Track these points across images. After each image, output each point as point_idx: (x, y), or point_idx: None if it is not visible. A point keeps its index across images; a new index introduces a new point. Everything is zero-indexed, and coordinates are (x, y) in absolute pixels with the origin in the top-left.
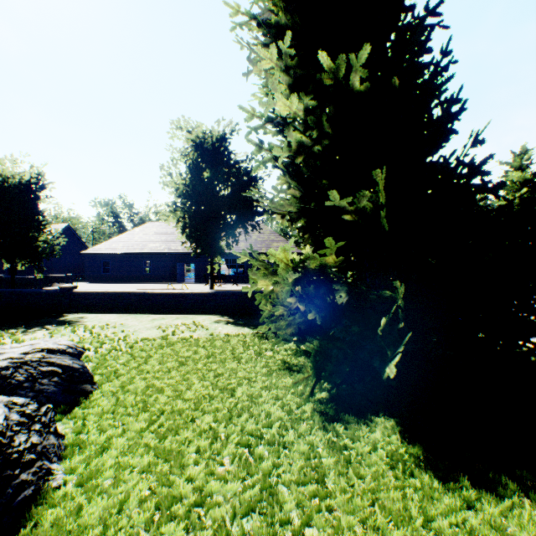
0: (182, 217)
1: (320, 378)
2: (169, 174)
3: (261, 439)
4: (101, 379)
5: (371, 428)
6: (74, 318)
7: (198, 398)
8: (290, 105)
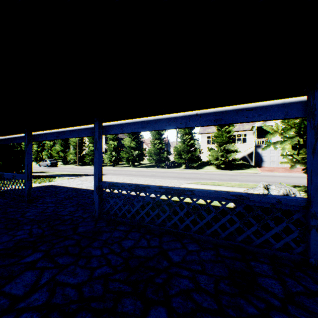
0: None
1: None
2: None
3: None
4: None
5: None
6: None
7: None
8: None
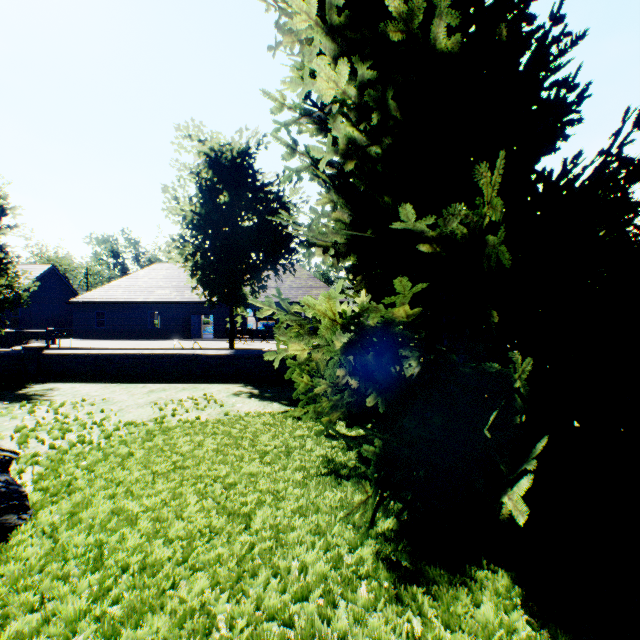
0: (191, 254)
1: (384, 496)
2: (175, 198)
3: (290, 630)
4: (41, 500)
5: (474, 595)
6: (41, 391)
7: (192, 534)
8: (336, 80)
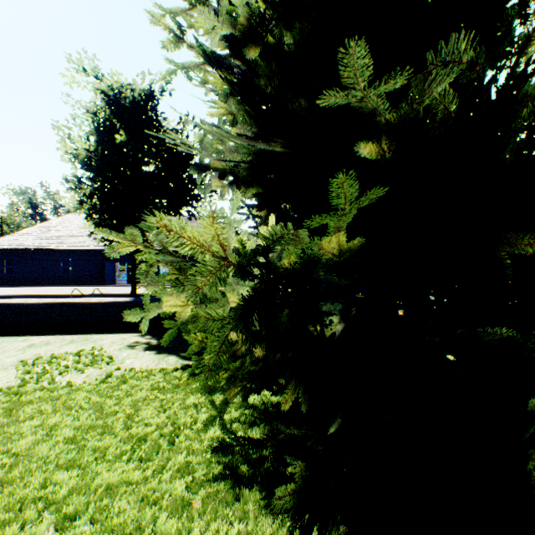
0: (86, 196)
1: None
2: (69, 137)
3: None
4: None
5: None
6: None
7: None
8: None
